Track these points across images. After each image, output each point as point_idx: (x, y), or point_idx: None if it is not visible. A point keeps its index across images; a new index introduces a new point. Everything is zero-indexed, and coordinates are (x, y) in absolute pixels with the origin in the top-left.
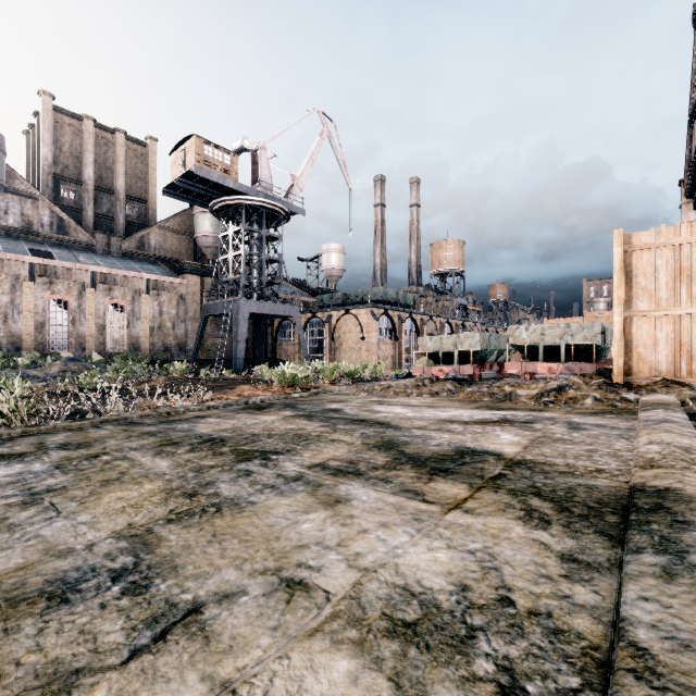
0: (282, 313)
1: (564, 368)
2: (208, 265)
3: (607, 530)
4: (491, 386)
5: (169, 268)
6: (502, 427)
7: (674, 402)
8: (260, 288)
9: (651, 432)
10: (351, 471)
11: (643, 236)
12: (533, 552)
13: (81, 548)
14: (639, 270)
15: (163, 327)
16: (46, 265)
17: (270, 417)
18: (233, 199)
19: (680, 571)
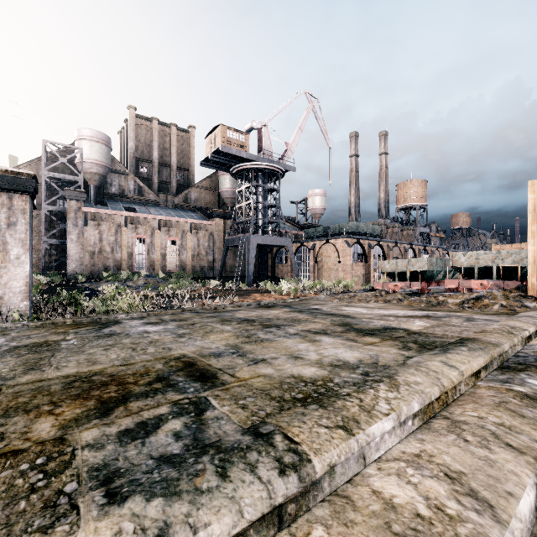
0: (279, 244)
1: (494, 284)
2: (228, 211)
3: None
4: (428, 296)
5: (203, 214)
6: (421, 319)
7: None
8: (263, 226)
9: (508, 321)
10: (323, 333)
11: None
12: (395, 355)
13: (214, 347)
14: None
15: (200, 255)
16: (133, 217)
17: (276, 311)
18: (245, 165)
19: (440, 353)
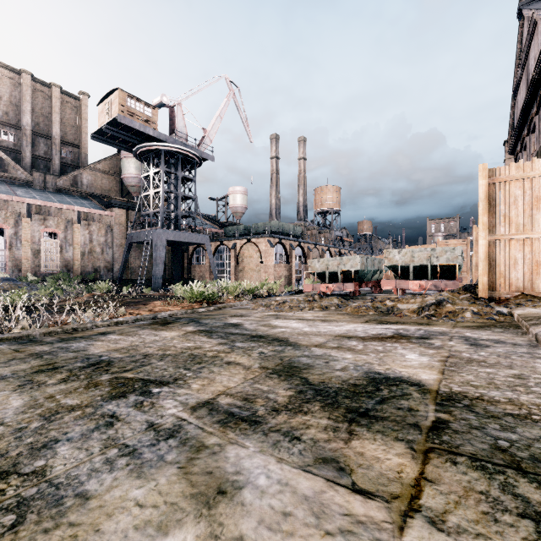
0: (195, 241)
1: (432, 284)
2: (132, 201)
3: None
4: (374, 301)
5: (99, 202)
6: (402, 344)
7: None
8: (176, 220)
9: None
10: (246, 416)
11: (504, 170)
12: None
13: None
14: (501, 199)
15: (93, 252)
16: None
17: (171, 333)
18: (153, 145)
19: None
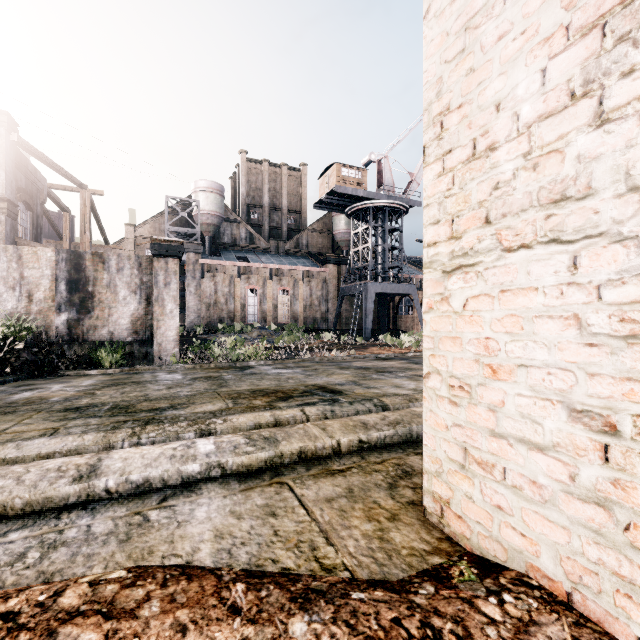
0: (401, 292)
1: None
2: (343, 256)
3: None
4: None
5: (315, 260)
6: None
7: None
8: (383, 272)
9: None
10: None
11: None
12: None
13: (337, 381)
14: None
15: (312, 305)
16: (246, 267)
17: (392, 362)
18: (362, 204)
19: None
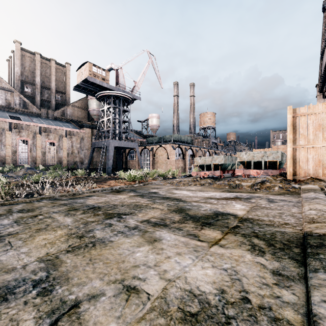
0: (130, 146)
1: (264, 172)
2: (95, 124)
3: (294, 256)
4: (229, 181)
5: (76, 125)
6: (236, 201)
7: (318, 189)
8: (119, 134)
9: (310, 204)
10: (162, 224)
11: (301, 109)
12: (257, 270)
13: (19, 267)
14: (300, 125)
15: (73, 153)
16: (17, 123)
17: (123, 196)
18: (106, 92)
19: None
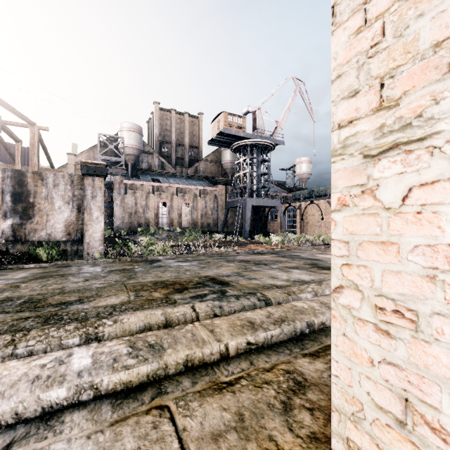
0: (270, 205)
1: None
2: (229, 179)
3: None
4: None
5: (209, 182)
6: None
7: None
8: (257, 190)
9: None
10: (295, 268)
11: None
12: None
13: (225, 273)
14: None
15: (207, 214)
16: (158, 186)
17: (265, 256)
18: (243, 142)
19: None
